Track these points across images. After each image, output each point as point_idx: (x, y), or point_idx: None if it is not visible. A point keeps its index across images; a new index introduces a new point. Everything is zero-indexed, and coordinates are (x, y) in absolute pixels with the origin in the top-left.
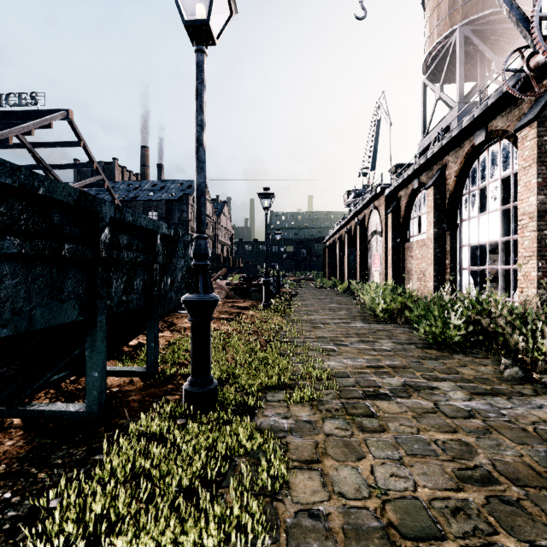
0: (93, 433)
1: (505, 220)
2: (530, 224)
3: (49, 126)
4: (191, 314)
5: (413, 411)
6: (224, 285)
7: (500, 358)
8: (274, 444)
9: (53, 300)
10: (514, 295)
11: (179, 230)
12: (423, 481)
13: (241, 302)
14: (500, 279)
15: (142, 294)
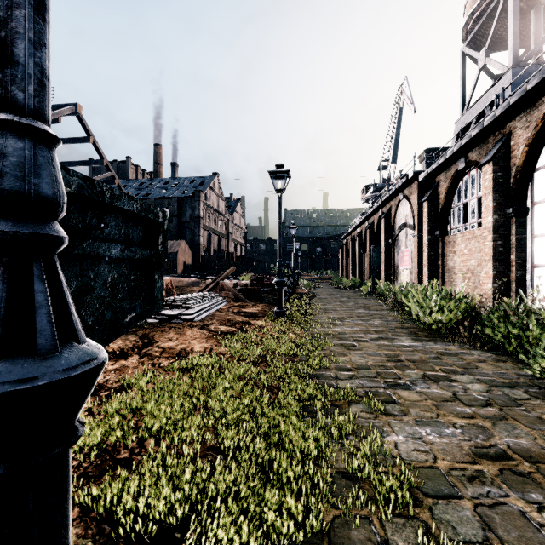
0: None
1: None
2: None
3: (56, 121)
4: None
5: None
6: (231, 285)
7: None
8: None
9: None
10: None
11: (103, 184)
12: None
13: (250, 307)
14: None
15: None
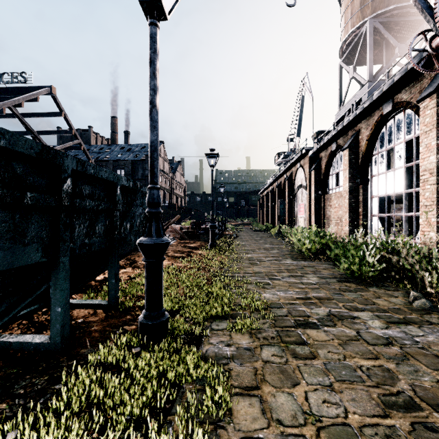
0: (56, 363)
1: (408, 176)
2: (430, 178)
3: (35, 100)
4: (145, 255)
5: (338, 339)
6: (178, 228)
7: (408, 290)
8: (218, 373)
9: (16, 244)
10: (416, 237)
11: (138, 182)
12: (353, 407)
13: (192, 243)
14: (404, 224)
15: (103, 237)
